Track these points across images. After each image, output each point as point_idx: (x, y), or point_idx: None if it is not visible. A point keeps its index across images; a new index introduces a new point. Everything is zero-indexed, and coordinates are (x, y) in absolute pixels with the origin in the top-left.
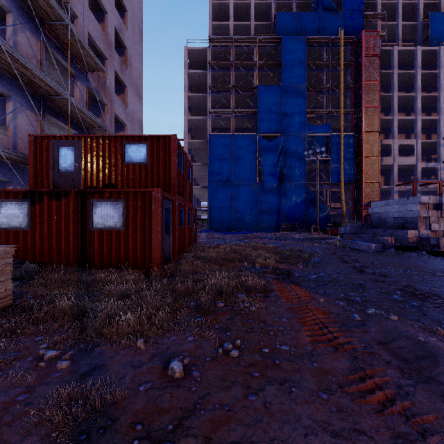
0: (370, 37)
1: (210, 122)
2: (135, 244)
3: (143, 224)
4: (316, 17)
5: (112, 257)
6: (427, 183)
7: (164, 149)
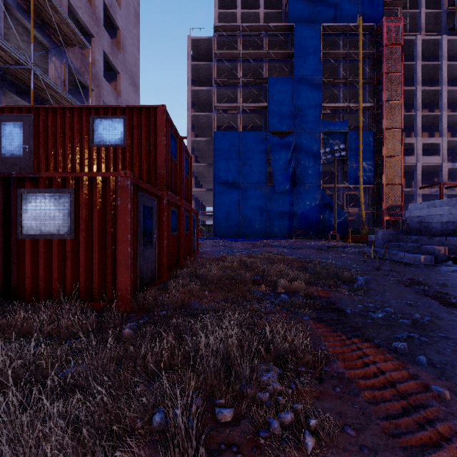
0: (392, 24)
1: (215, 118)
2: (90, 261)
3: (103, 229)
4: (332, 4)
5: (53, 282)
6: (455, 185)
7: (148, 126)
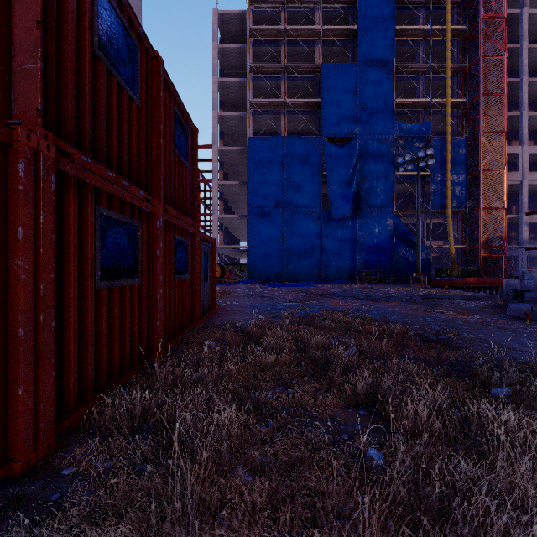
0: None
1: (251, 120)
2: None
3: None
4: None
5: None
6: None
7: None
